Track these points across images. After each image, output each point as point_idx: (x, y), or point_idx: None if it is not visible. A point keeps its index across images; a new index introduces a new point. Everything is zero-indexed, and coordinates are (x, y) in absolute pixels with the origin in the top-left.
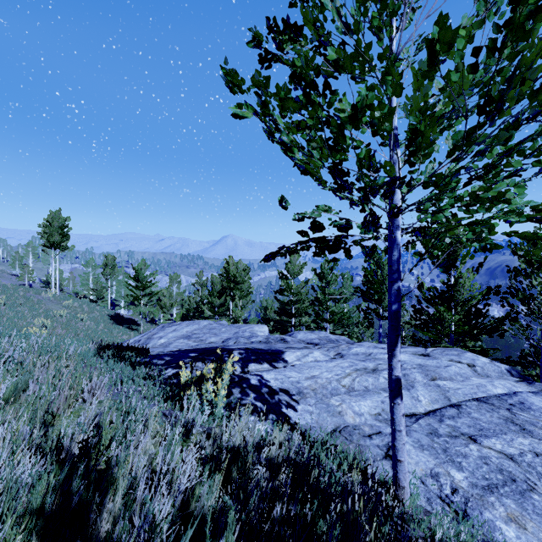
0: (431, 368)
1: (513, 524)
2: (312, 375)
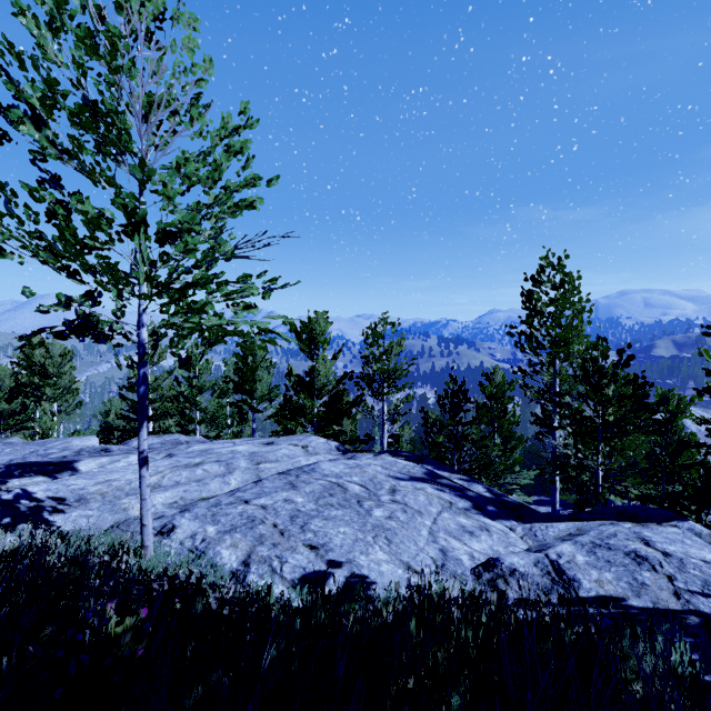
0: (261, 454)
1: (232, 548)
2: (109, 479)
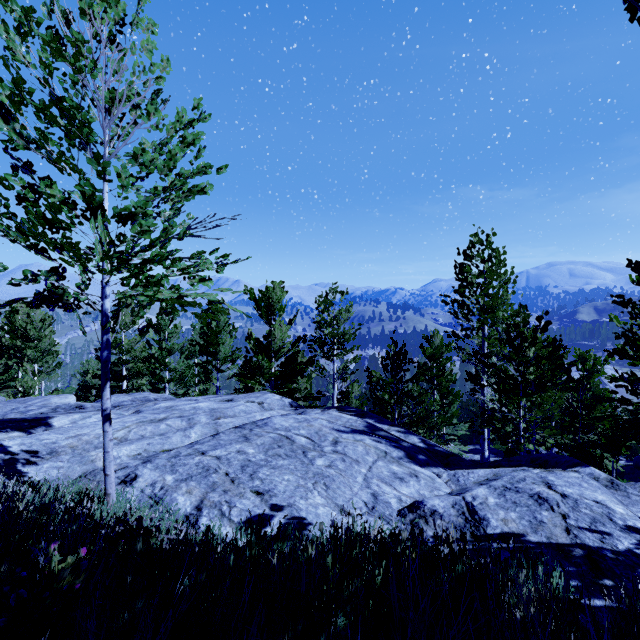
0: (220, 410)
1: (187, 494)
2: (79, 434)
